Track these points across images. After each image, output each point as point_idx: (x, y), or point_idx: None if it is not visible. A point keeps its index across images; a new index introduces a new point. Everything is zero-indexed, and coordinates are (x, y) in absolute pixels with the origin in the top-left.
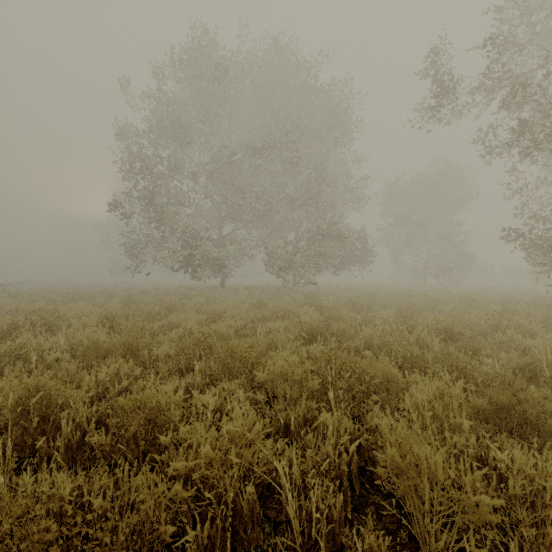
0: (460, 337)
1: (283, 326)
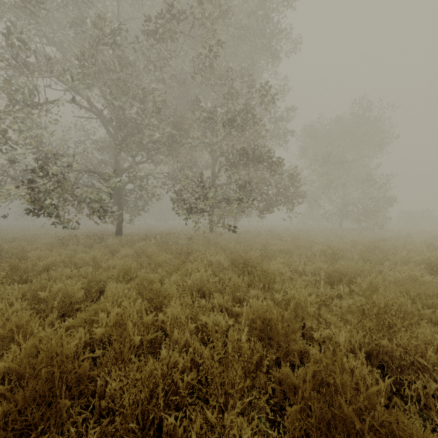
0: None
1: None
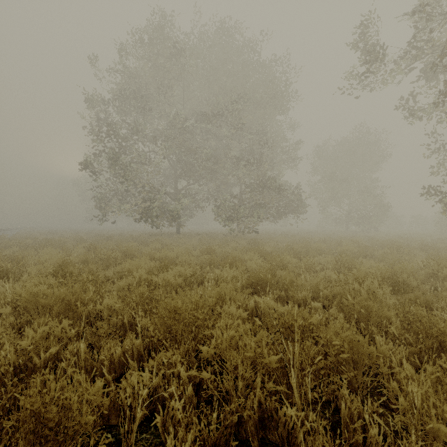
0: (404, 286)
1: (230, 274)
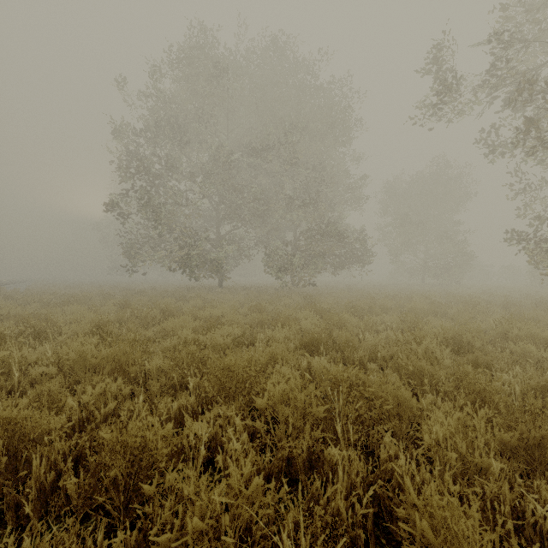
0: (468, 347)
1: (282, 334)
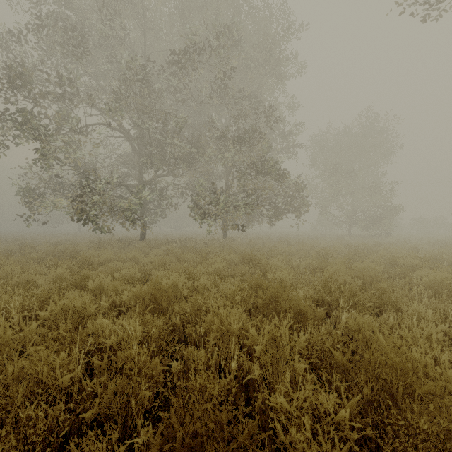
0: None
1: None
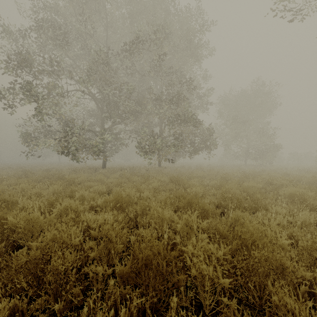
0: None
1: None
